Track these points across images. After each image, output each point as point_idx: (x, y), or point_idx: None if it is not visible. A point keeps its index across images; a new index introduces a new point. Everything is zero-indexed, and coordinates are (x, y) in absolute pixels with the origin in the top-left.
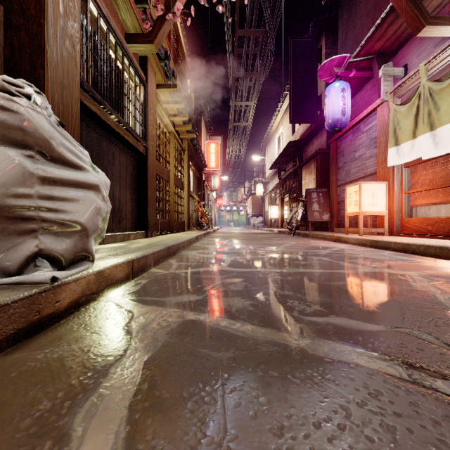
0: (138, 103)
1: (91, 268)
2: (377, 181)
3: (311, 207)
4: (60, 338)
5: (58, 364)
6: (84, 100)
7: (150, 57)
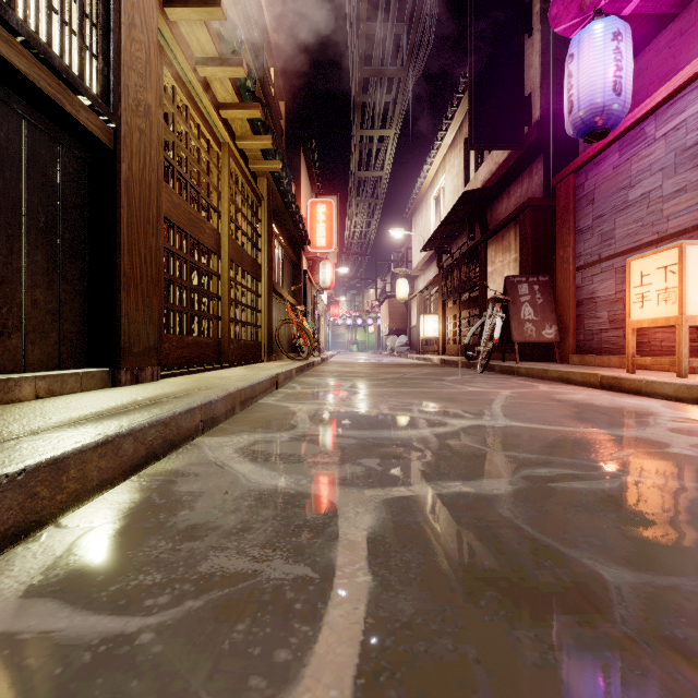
0: None
1: None
2: None
3: (519, 312)
4: None
5: None
6: None
7: None
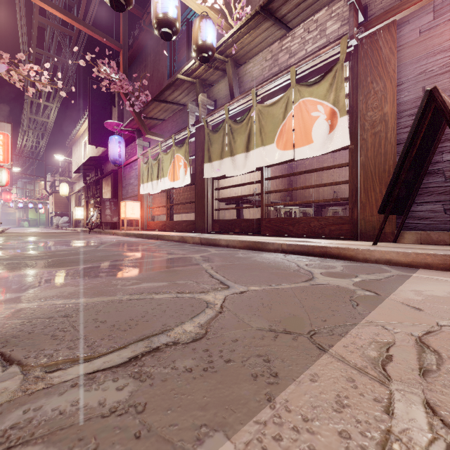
0: None
1: None
2: (135, 201)
3: (105, 212)
4: None
5: None
6: None
7: None
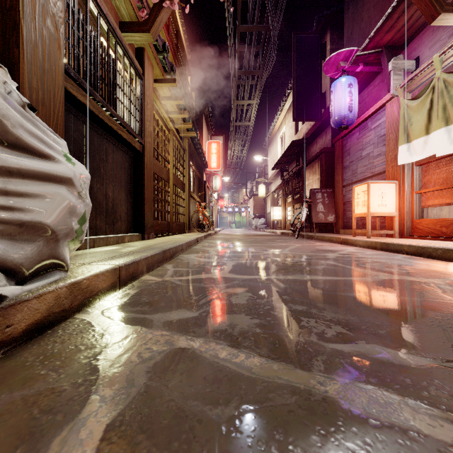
0: (133, 96)
1: (63, 279)
2: (387, 181)
3: (316, 207)
4: (2, 380)
5: None
6: (70, 89)
7: (146, 48)
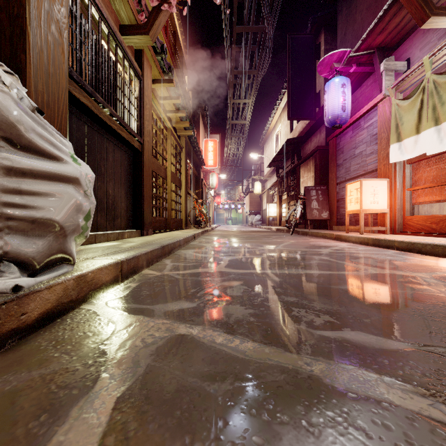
0: (133, 97)
1: (70, 272)
2: (379, 178)
3: (310, 204)
4: (21, 361)
5: (5, 402)
6: (73, 91)
7: (145, 50)
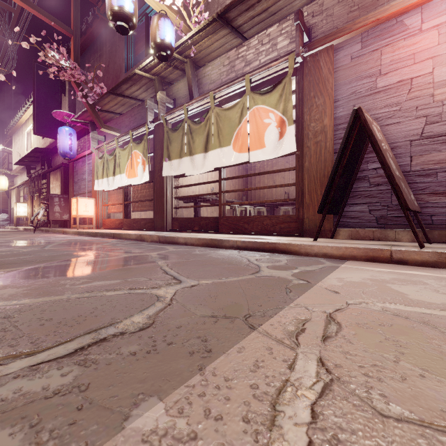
0: None
1: None
2: (89, 198)
3: (53, 208)
4: None
5: None
6: None
7: None
